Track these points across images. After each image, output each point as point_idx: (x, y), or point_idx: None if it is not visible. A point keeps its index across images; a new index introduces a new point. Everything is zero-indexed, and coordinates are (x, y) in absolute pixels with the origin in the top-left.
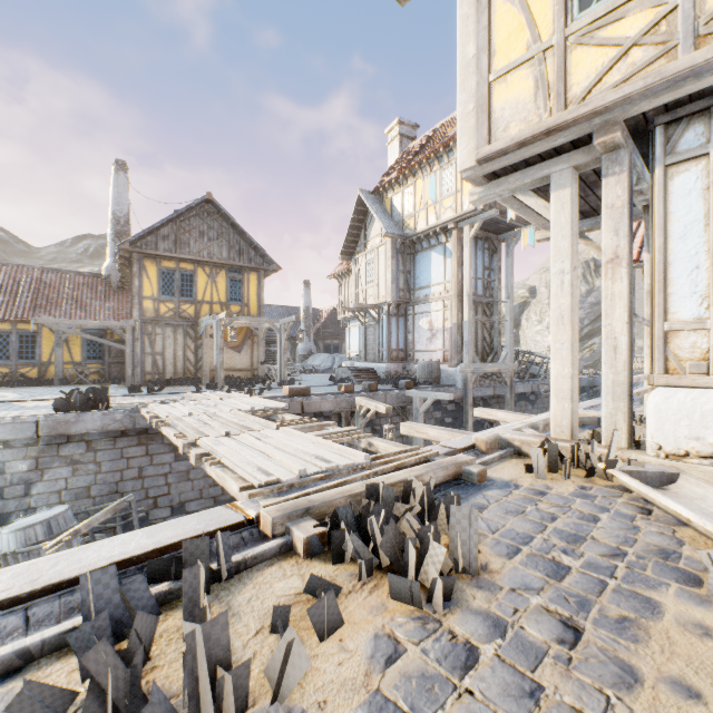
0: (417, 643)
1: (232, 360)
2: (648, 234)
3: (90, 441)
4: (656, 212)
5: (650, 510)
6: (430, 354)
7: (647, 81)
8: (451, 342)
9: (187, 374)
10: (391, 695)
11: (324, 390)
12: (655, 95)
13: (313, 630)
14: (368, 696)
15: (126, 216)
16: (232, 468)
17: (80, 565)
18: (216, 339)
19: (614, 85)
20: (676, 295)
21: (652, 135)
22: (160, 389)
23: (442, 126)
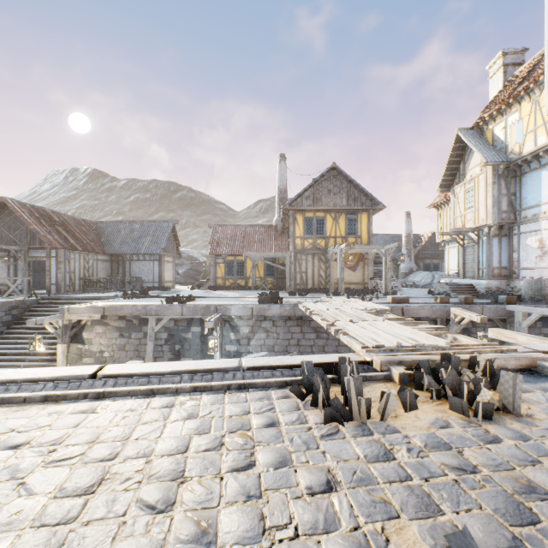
0: (461, 427)
1: (349, 276)
2: None
3: (274, 321)
4: None
5: None
6: (540, 272)
7: None
8: None
9: (320, 286)
10: (440, 436)
11: (422, 301)
12: None
13: (401, 408)
14: (427, 432)
15: (285, 188)
16: (355, 337)
17: (296, 361)
18: (339, 262)
19: None
20: None
21: None
22: (305, 294)
23: None
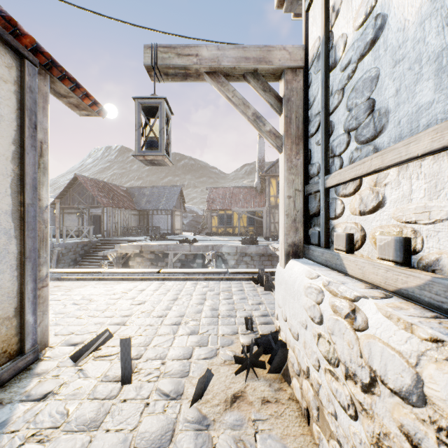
0: None
1: None
2: None
3: (252, 256)
4: None
5: None
6: None
7: None
8: None
9: None
10: None
11: None
12: None
13: None
14: None
15: (263, 158)
16: None
17: (257, 270)
18: None
19: None
20: None
21: None
22: (277, 239)
23: None
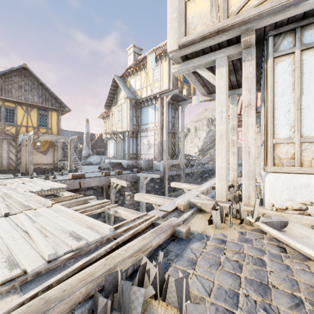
0: None
1: (41, 159)
2: None
3: None
4: (269, 81)
5: (284, 248)
6: (148, 156)
7: (272, 4)
8: (158, 150)
9: (10, 167)
10: None
11: (94, 174)
12: (274, 14)
13: None
14: None
15: None
16: None
17: None
18: (28, 147)
19: (254, 6)
20: (279, 125)
21: (266, 41)
22: None
23: (154, 50)
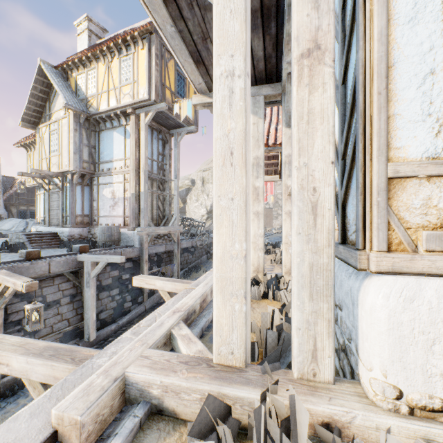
0: None
1: None
2: (288, 106)
3: None
4: None
5: None
6: (113, 219)
7: None
8: (131, 209)
9: None
10: None
11: None
12: None
13: None
14: None
15: None
16: None
17: None
18: None
19: None
20: (402, 118)
21: None
22: None
23: (125, 31)
